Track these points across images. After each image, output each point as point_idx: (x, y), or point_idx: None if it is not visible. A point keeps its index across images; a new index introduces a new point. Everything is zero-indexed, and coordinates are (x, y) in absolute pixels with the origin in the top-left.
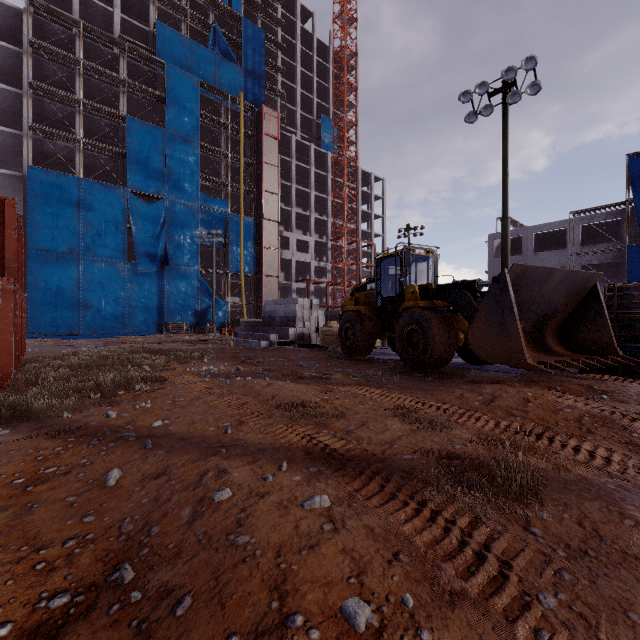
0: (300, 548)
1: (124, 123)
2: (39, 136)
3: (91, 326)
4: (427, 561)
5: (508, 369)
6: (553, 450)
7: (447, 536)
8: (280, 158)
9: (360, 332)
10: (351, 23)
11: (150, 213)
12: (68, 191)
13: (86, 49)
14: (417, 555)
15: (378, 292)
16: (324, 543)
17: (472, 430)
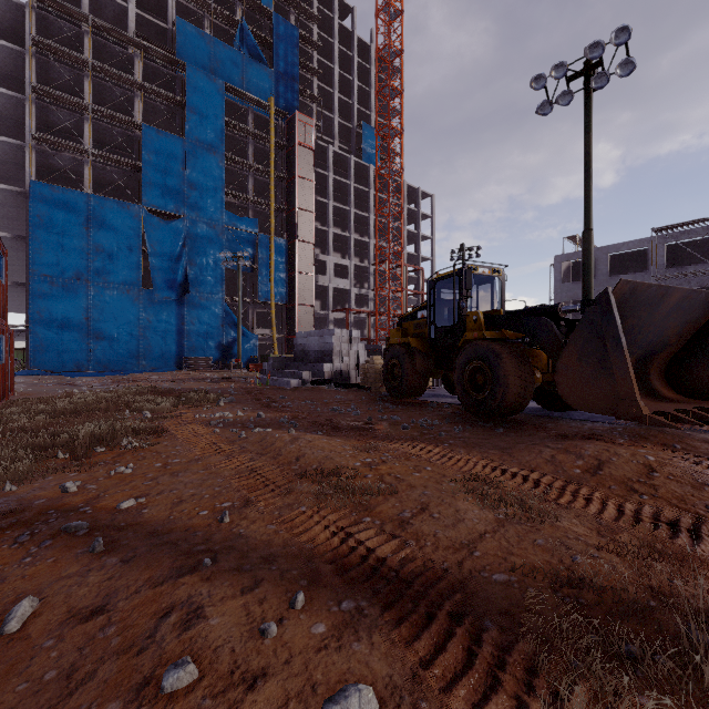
0: None
1: (139, 132)
2: (44, 147)
3: (101, 361)
4: None
5: (598, 417)
6: None
7: None
8: (316, 172)
9: (409, 370)
10: (396, 17)
11: (168, 234)
12: (75, 209)
13: (96, 49)
14: None
15: (431, 321)
16: None
17: (585, 519)
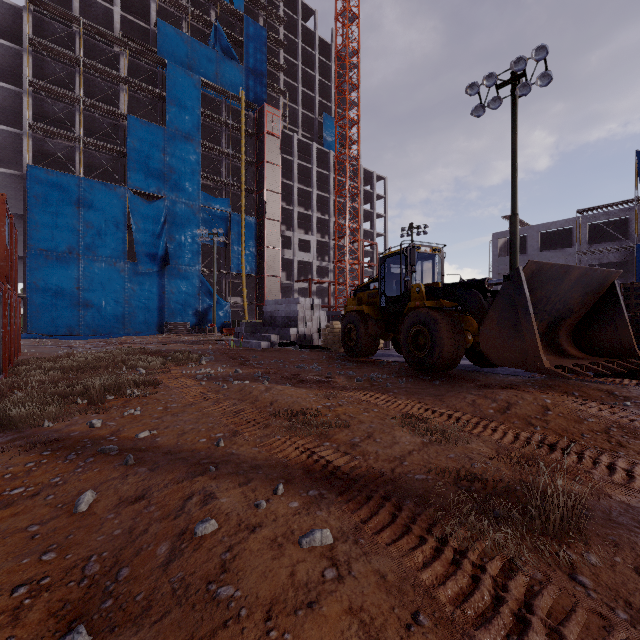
0: (296, 606)
1: (124, 122)
2: (39, 135)
3: (91, 326)
4: (455, 627)
5: (519, 372)
6: (585, 469)
7: (477, 589)
8: (282, 157)
9: (363, 333)
10: (353, 20)
11: (151, 212)
12: (68, 190)
13: (86, 47)
14: (441, 616)
15: (382, 291)
16: (326, 598)
17: (489, 443)
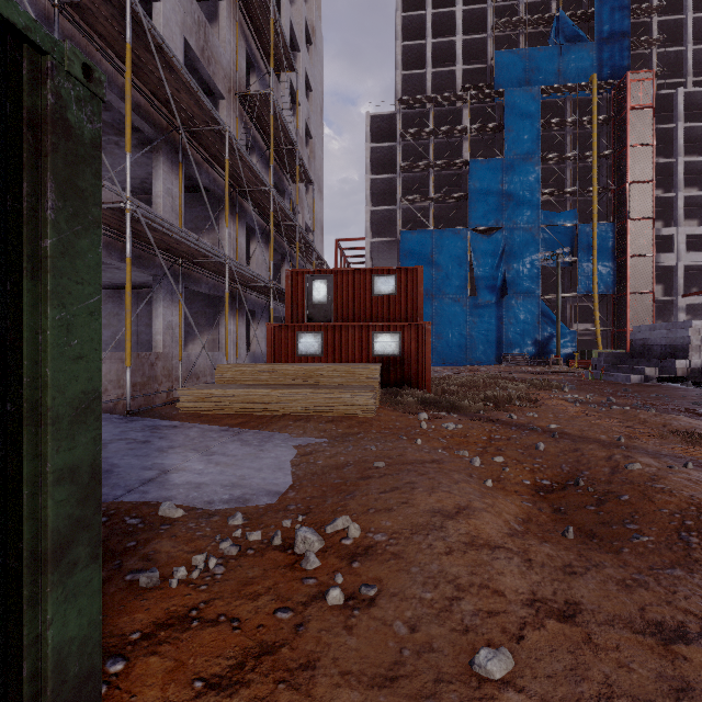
0: None
1: (466, 168)
2: (404, 204)
3: (441, 356)
4: None
5: None
6: None
7: None
8: (655, 130)
9: None
10: None
11: (489, 246)
12: (425, 243)
13: (436, 117)
14: None
15: None
16: None
17: None
